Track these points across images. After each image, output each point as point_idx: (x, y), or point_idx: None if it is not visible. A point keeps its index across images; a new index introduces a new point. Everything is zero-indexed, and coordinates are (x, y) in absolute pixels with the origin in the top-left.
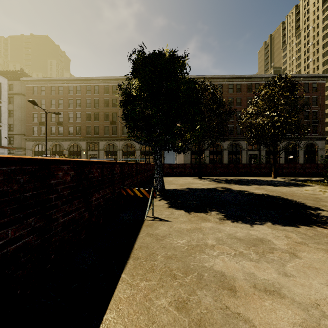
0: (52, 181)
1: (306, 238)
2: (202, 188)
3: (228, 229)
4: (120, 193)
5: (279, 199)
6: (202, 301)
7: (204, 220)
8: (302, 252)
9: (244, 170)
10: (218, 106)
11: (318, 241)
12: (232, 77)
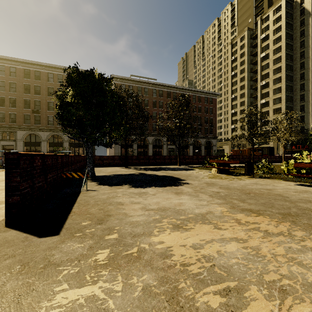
0: (34, 164)
1: (165, 190)
2: (125, 174)
3: (131, 190)
4: (61, 177)
5: (169, 177)
6: (109, 208)
7: (119, 188)
8: (158, 194)
9: (160, 160)
10: (140, 111)
11: (168, 190)
12: (156, 83)
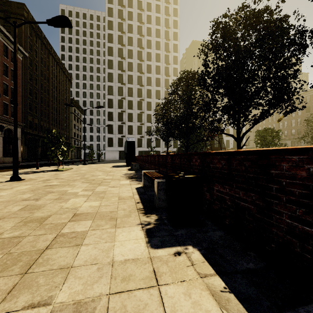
0: None
1: None
2: None
3: None
4: None
5: None
6: None
7: None
8: None
9: None
10: None
11: None
12: None
